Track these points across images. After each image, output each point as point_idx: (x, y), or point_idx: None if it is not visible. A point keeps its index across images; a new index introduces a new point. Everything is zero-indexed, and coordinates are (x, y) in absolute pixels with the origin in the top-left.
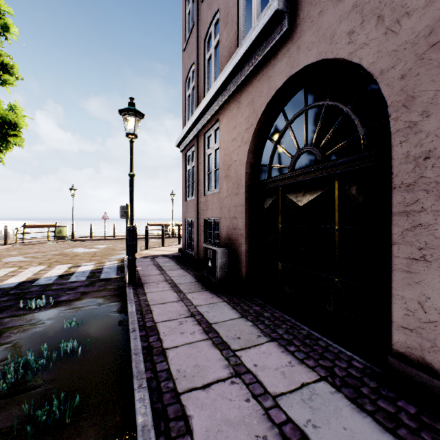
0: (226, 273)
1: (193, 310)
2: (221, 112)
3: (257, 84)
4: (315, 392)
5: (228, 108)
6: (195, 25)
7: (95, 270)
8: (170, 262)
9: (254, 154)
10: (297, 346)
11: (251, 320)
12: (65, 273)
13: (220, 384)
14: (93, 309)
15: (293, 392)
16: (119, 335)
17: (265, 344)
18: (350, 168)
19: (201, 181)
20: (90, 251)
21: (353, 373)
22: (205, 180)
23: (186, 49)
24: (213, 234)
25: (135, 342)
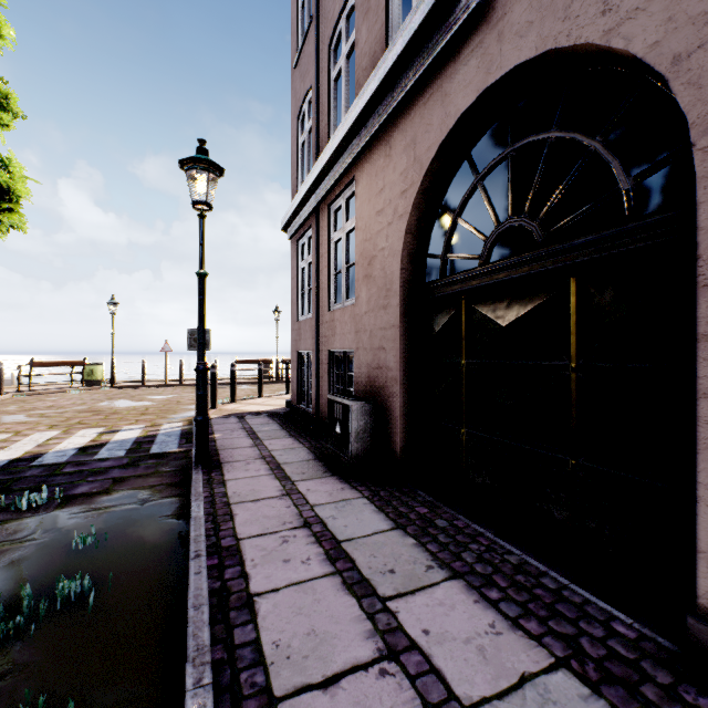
0: (367, 446)
1: (308, 514)
2: (357, 166)
3: (422, 112)
4: (551, 696)
5: (370, 158)
6: (313, 22)
7: (142, 438)
8: (271, 425)
9: (415, 236)
10: (503, 590)
11: (414, 533)
12: (91, 443)
13: (358, 677)
14: (129, 511)
15: (505, 696)
16: (171, 562)
17: (441, 584)
18: (603, 254)
19: (324, 287)
20: (139, 405)
21: (619, 651)
22: (331, 285)
23: (298, 66)
24: (344, 378)
25: (196, 581)
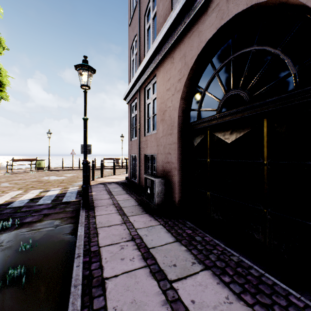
0: (162, 199)
1: (134, 233)
2: (157, 68)
3: (188, 40)
4: None
5: (163, 64)
6: (138, 4)
7: (59, 194)
8: (118, 188)
9: (185, 100)
10: (231, 276)
11: (185, 244)
12: (36, 197)
13: None
14: (49, 231)
15: None
16: (66, 259)
17: (199, 273)
18: (281, 106)
19: (142, 125)
20: (60, 178)
21: None
22: (145, 124)
23: (131, 25)
24: (151, 167)
25: (77, 271)
